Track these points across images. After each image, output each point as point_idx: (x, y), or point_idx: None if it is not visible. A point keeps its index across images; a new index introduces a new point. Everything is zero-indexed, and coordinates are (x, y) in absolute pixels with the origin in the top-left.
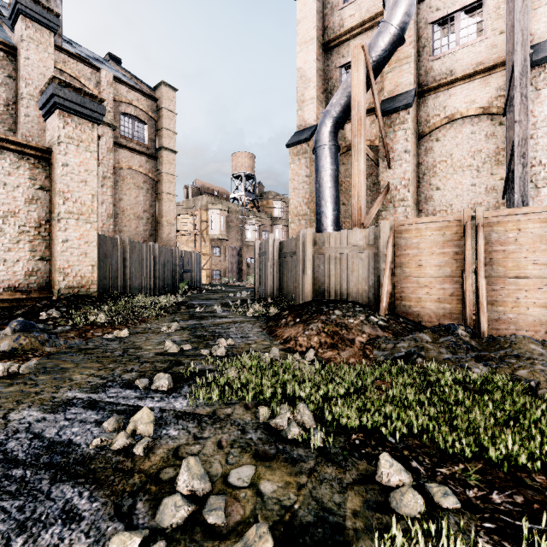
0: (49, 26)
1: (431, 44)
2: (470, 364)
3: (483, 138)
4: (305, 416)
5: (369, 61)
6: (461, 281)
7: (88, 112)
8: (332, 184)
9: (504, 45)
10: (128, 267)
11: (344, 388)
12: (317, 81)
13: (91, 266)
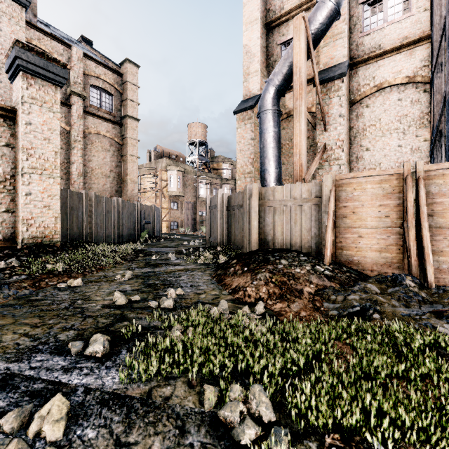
0: (20, 2)
1: (361, 22)
2: (434, 322)
3: (408, 104)
4: (262, 406)
5: (309, 31)
6: (402, 232)
7: (51, 75)
8: (274, 144)
9: (428, 21)
10: (94, 219)
11: (303, 357)
12: (260, 56)
13: (54, 217)
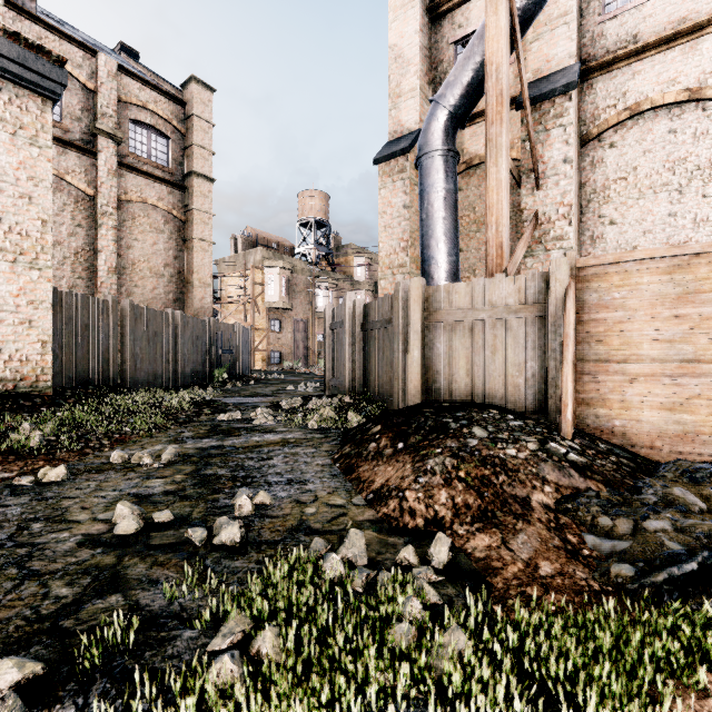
0: None
1: None
2: None
3: (689, 138)
4: None
5: None
6: None
7: (33, 77)
8: (447, 213)
9: None
10: (128, 347)
11: None
12: (420, 64)
13: (41, 343)
